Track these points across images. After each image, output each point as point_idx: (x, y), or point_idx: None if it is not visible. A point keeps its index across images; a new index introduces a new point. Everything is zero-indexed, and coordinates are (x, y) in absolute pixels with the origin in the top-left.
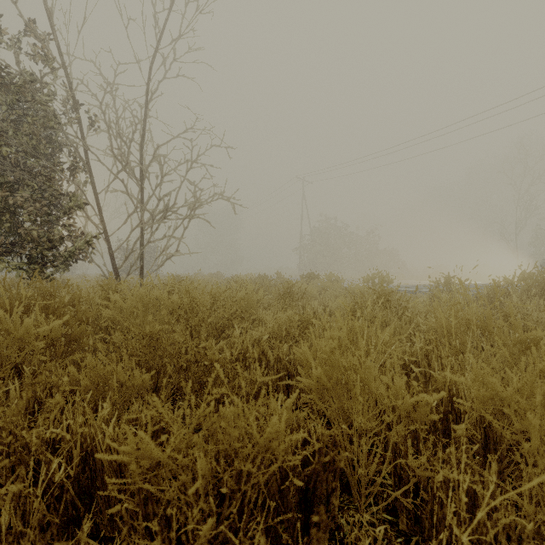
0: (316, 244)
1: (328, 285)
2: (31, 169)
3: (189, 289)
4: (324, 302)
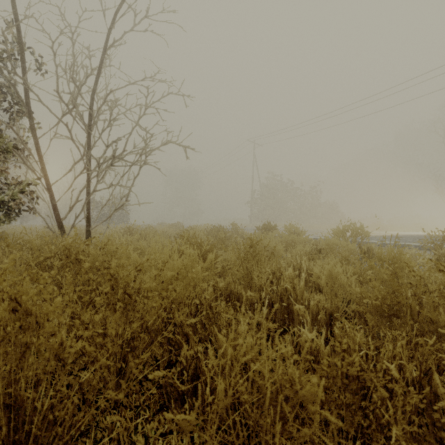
0: (265, 198)
1: (293, 239)
2: None
3: None
4: (295, 264)
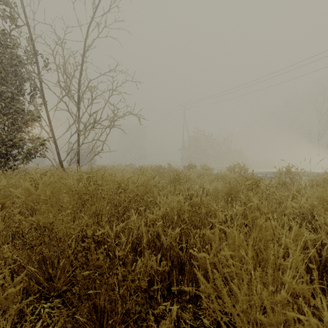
0: (192, 146)
1: (203, 172)
2: (3, 94)
3: (94, 178)
4: (201, 185)
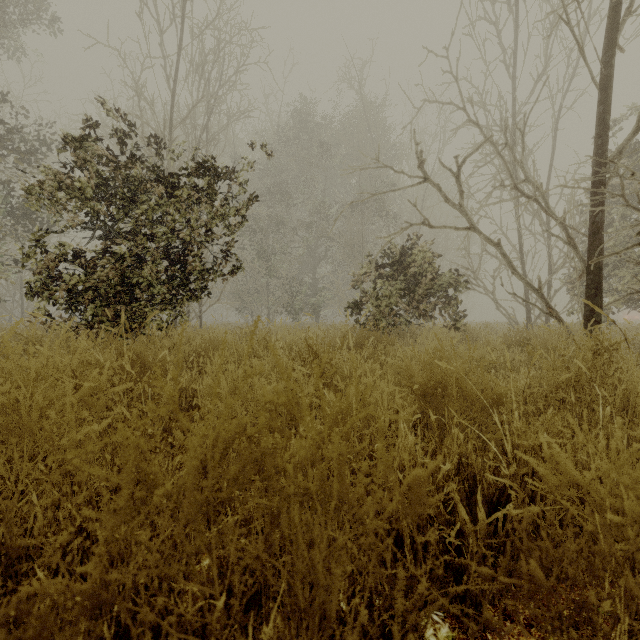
0: None
1: None
2: None
3: None
4: None
